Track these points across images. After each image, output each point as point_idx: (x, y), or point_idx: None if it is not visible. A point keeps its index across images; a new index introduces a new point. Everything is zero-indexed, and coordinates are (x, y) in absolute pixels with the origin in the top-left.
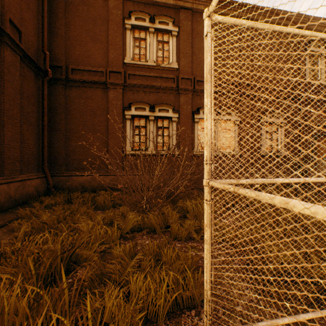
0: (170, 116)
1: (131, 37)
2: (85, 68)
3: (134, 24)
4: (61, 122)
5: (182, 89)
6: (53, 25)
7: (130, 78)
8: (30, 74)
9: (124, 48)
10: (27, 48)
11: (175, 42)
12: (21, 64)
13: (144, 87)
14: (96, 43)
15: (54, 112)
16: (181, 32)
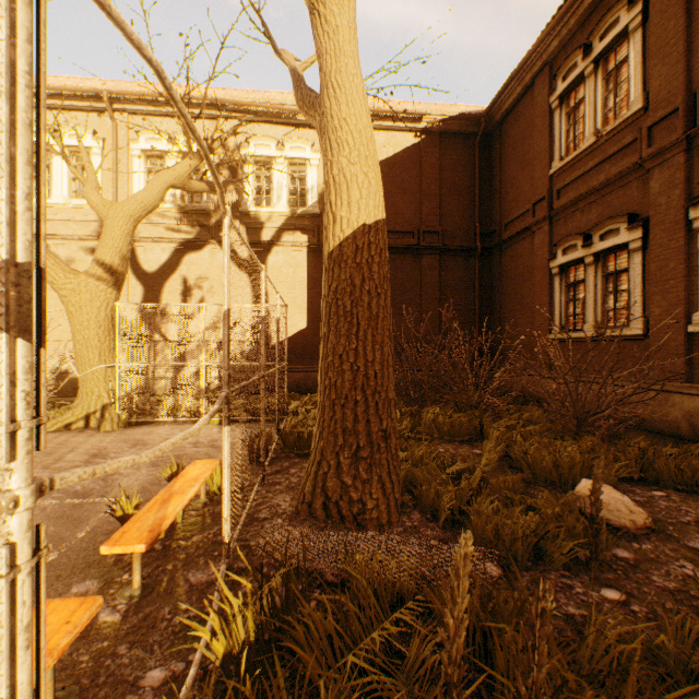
0: (623, 242)
1: (562, 117)
2: (513, 217)
3: (560, 93)
4: (496, 301)
5: (647, 159)
6: (492, 181)
7: (560, 197)
8: (457, 262)
9: (553, 147)
10: (452, 238)
11: (639, 41)
12: (443, 260)
13: (576, 201)
14: (524, 169)
15: (492, 290)
16: (652, 0)
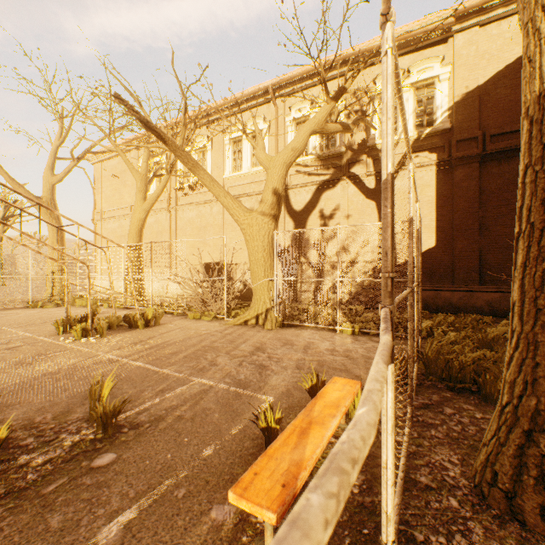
0: None
1: None
2: None
3: None
4: None
5: None
6: None
7: None
8: None
9: None
10: None
11: None
12: None
13: None
14: None
15: None
16: None
